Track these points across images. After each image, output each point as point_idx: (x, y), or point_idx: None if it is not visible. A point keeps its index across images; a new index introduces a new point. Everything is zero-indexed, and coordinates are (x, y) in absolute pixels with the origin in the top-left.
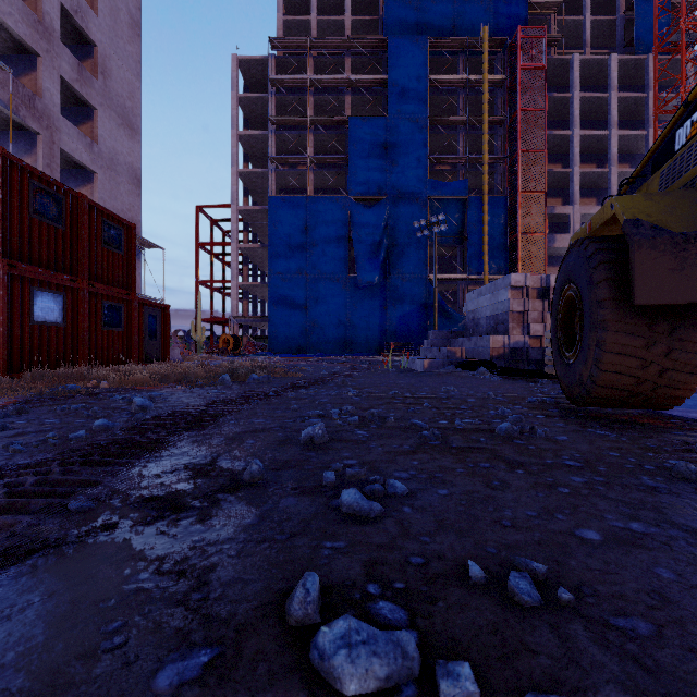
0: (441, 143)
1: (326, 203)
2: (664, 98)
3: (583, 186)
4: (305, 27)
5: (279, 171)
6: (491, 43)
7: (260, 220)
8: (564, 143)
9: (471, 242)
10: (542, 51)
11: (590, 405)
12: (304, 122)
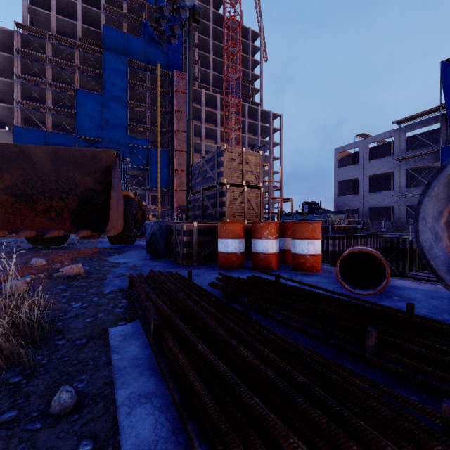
0: (138, 115)
1: (60, 137)
2: (226, 124)
3: (209, 150)
4: (47, 17)
5: (23, 109)
6: (163, 72)
7: (8, 137)
8: (200, 128)
9: (151, 171)
10: (186, 85)
11: (81, 238)
12: (44, 83)
